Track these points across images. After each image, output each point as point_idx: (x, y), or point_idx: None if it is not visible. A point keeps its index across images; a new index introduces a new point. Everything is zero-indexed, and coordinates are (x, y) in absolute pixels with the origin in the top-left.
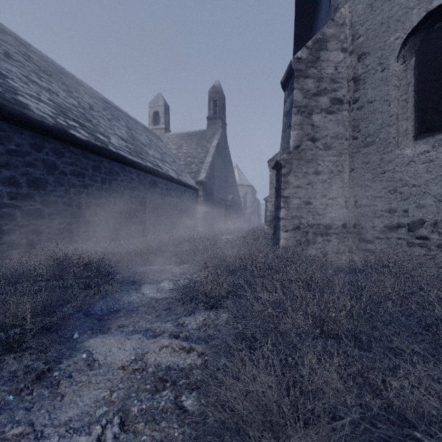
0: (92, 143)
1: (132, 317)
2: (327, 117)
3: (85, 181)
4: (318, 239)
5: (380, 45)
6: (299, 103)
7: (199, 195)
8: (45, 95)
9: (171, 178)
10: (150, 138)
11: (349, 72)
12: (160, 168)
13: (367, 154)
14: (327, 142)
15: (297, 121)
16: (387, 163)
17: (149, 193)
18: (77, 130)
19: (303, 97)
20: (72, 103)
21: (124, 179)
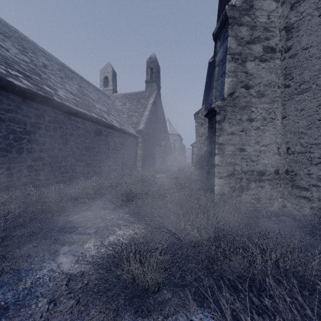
0: (33, 91)
1: None
2: (260, 64)
3: (27, 128)
4: (251, 186)
5: None
6: (233, 51)
7: (138, 142)
8: None
9: (114, 127)
10: (100, 96)
11: (281, 22)
12: (105, 119)
13: (302, 101)
14: (260, 90)
15: (231, 68)
16: None
17: (94, 140)
18: (18, 79)
19: (237, 45)
20: (23, 59)
21: (70, 127)
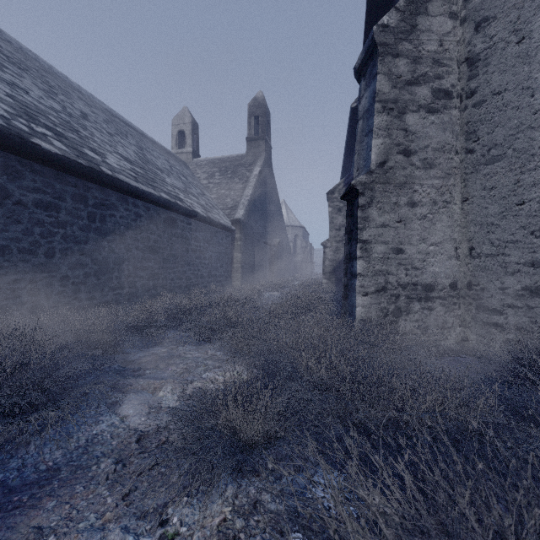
0: (70, 159)
1: (74, 497)
2: (428, 117)
3: (61, 216)
4: (413, 307)
5: (516, 2)
6: (385, 96)
7: (235, 239)
8: (3, 89)
9: (196, 215)
10: (172, 163)
11: (460, 50)
12: (181, 201)
13: (492, 174)
14: (427, 157)
15: (382, 123)
16: (529, 187)
17: (164, 235)
18: (48, 140)
19: (391, 87)
20: (52, 106)
21: (126, 215)
